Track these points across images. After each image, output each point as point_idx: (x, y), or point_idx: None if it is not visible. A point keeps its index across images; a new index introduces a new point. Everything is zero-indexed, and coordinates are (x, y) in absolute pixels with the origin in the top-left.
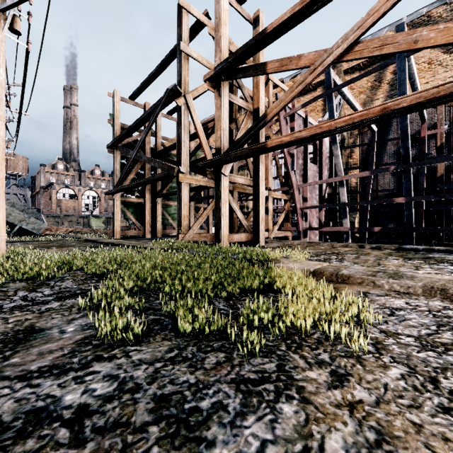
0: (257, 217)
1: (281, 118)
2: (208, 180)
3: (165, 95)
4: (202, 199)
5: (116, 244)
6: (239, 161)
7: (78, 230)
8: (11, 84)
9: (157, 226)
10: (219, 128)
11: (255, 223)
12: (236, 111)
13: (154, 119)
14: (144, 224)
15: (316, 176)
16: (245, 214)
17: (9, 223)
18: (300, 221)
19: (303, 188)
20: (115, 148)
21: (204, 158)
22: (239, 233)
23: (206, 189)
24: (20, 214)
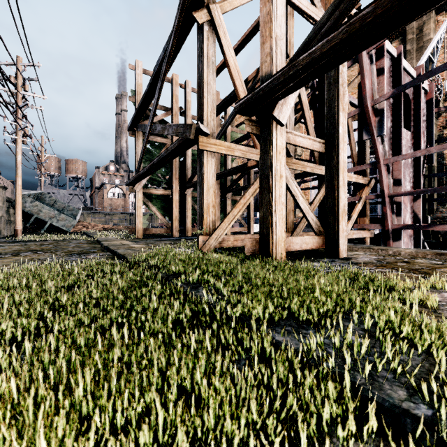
0: (335, 207)
1: (363, 53)
2: (247, 149)
3: (177, 13)
4: (241, 189)
5: (110, 250)
6: (315, 78)
7: (113, 227)
8: (27, 64)
9: (187, 223)
10: (268, 36)
11: (331, 217)
12: (291, 46)
13: (166, 62)
14: (171, 220)
15: (409, 148)
16: (295, 207)
17: (40, 220)
18: (389, 215)
19: (393, 165)
20: (135, 130)
21: (243, 138)
22: (296, 233)
23: (245, 171)
24: (51, 210)
